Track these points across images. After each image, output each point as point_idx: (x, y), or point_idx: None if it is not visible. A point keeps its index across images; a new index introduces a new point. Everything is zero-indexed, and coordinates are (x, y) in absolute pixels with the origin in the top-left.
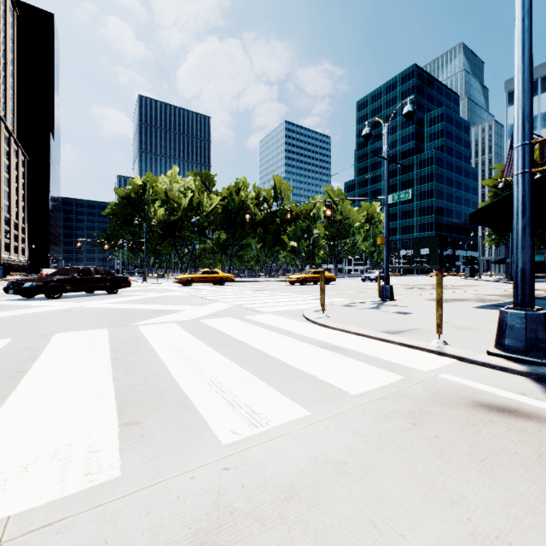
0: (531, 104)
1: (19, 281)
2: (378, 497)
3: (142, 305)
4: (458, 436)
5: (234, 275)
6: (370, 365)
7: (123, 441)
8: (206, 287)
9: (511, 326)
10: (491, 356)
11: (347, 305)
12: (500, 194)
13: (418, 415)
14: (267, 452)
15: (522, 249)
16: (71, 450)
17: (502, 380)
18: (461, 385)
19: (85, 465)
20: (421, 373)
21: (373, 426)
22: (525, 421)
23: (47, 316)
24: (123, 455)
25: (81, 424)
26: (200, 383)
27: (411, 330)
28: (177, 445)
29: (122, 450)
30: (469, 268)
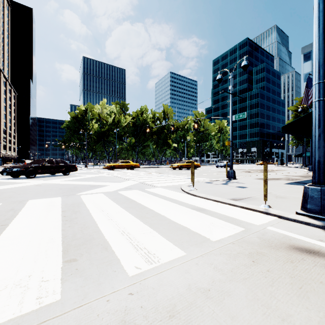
0: (324, 57)
1: (9, 168)
2: (232, 316)
3: (84, 182)
4: (282, 270)
5: (139, 163)
6: (223, 221)
7: (64, 273)
8: (122, 171)
9: (311, 196)
10: (299, 215)
11: (207, 182)
12: (299, 115)
13: (255, 255)
14: (158, 281)
15: (318, 148)
16: (29, 280)
17: (307, 231)
18: (281, 234)
19: (38, 291)
20: (255, 226)
21: (226, 263)
22: (324, 259)
23: (25, 189)
24: (63, 284)
25: (38, 261)
26: (116, 233)
27: (247, 198)
28: (99, 276)
29: (63, 280)
30: (280, 159)
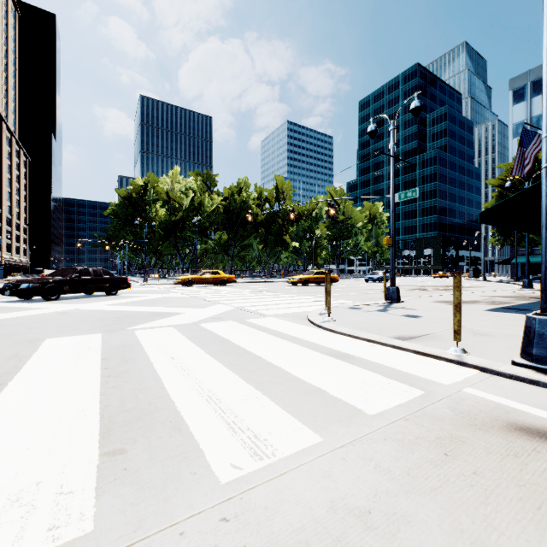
0: None
1: (15, 283)
2: None
3: (141, 308)
4: (501, 471)
5: (235, 275)
6: (385, 377)
7: (102, 478)
8: (207, 288)
9: (540, 334)
10: (518, 366)
11: (353, 308)
12: (505, 193)
13: (448, 443)
14: (274, 494)
15: None
16: (37, 492)
17: (535, 396)
18: (490, 402)
19: (51, 514)
20: (442, 387)
21: (398, 458)
22: None
23: (41, 319)
24: (99, 499)
25: (55, 454)
26: (197, 399)
27: (424, 336)
28: (165, 484)
29: (99, 491)
30: (473, 268)
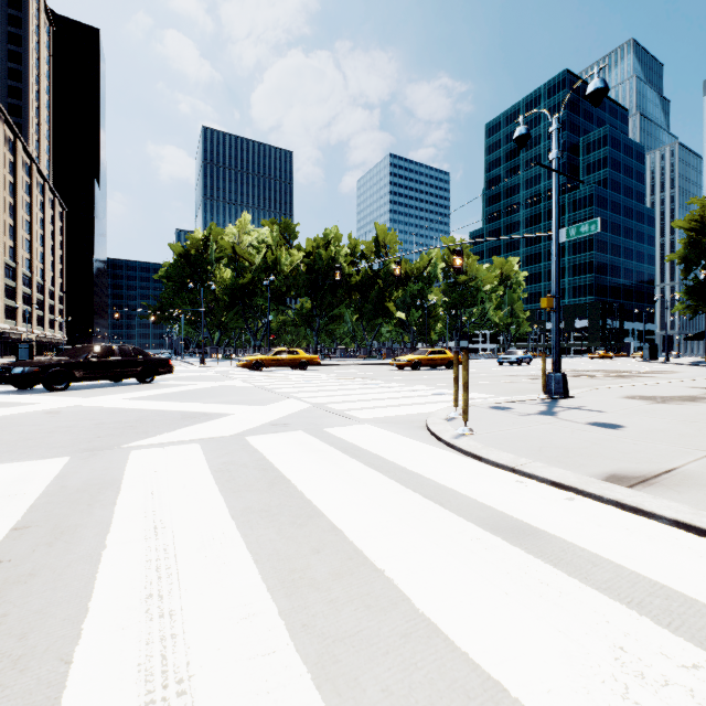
0: None
1: (5, 366)
2: None
3: (172, 404)
4: None
5: (321, 355)
6: (666, 630)
7: None
8: (280, 372)
9: None
10: None
11: (497, 408)
12: (699, 240)
13: None
14: None
15: None
16: None
17: None
18: None
19: None
20: None
21: None
22: None
23: (9, 423)
24: None
25: None
26: None
27: (666, 475)
28: None
29: None
30: (650, 346)
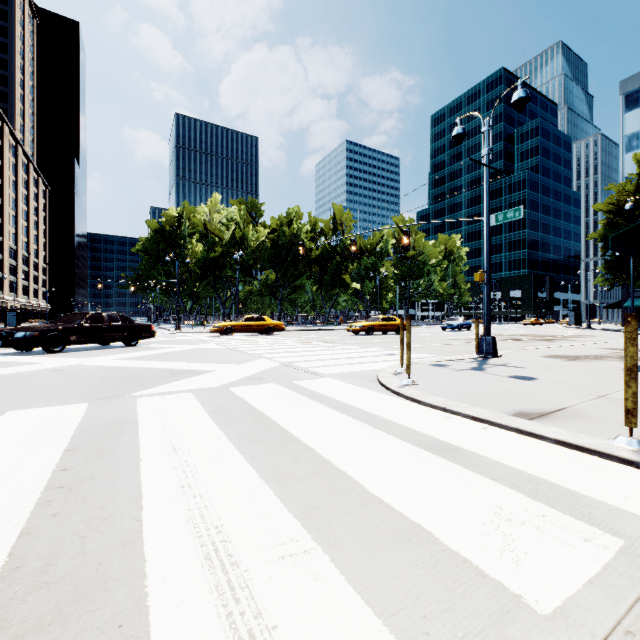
0: None
1: (9, 331)
2: None
3: (160, 363)
4: None
5: (285, 322)
6: (531, 499)
7: None
8: (249, 337)
9: None
10: None
11: (437, 365)
12: (616, 221)
13: None
14: None
15: None
16: None
17: None
18: None
19: None
20: None
21: None
22: None
23: (24, 378)
24: None
25: None
26: (190, 554)
27: (559, 411)
28: None
29: None
30: (574, 314)
